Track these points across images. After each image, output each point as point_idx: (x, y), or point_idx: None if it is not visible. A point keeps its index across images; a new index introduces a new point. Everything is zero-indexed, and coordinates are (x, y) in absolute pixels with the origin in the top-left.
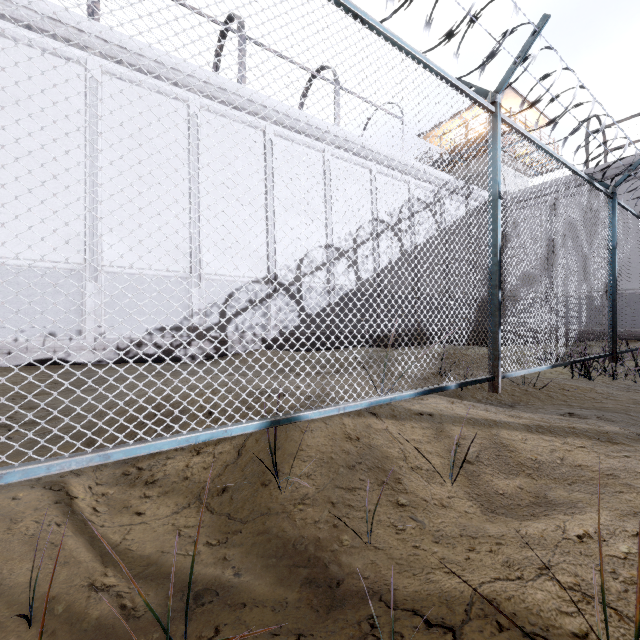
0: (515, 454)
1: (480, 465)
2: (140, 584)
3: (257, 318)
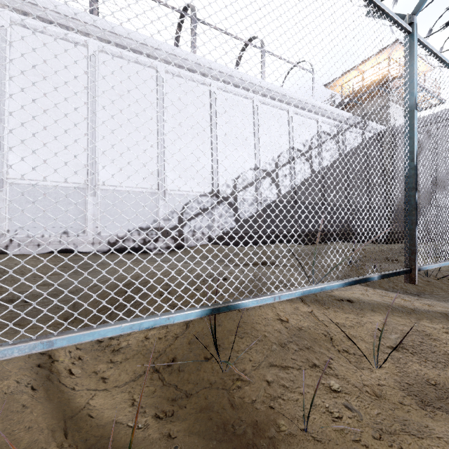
0: (439, 343)
1: (405, 352)
2: None
3: (205, 221)
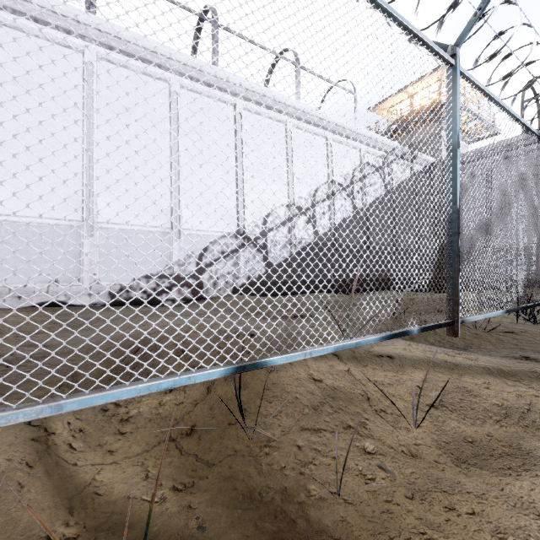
0: (480, 399)
1: (445, 410)
2: (101, 535)
3: (228, 267)
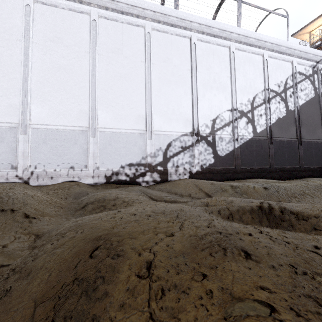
0: None
1: None
2: None
3: (186, 158)
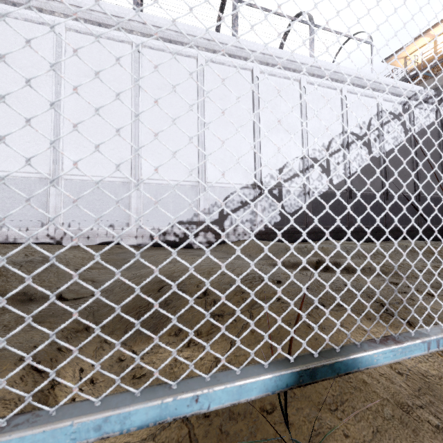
0: None
1: None
2: None
3: (246, 215)
